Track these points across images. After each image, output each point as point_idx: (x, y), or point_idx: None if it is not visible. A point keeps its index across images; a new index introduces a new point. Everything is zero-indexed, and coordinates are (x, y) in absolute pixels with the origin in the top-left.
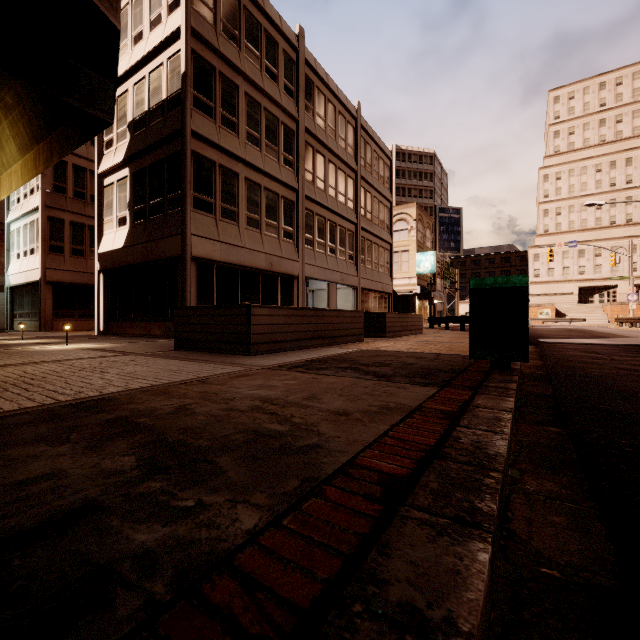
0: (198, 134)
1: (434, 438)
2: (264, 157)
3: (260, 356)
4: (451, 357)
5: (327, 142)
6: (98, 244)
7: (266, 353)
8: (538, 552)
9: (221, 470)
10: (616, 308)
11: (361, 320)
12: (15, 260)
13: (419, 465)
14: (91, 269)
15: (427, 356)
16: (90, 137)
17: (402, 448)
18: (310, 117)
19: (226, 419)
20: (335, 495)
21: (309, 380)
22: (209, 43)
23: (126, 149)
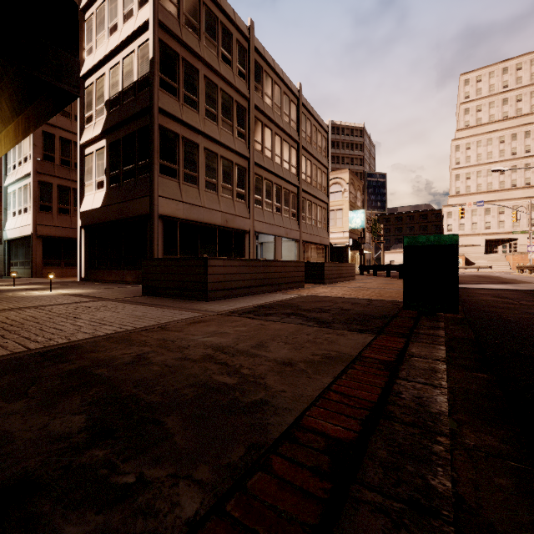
0: (164, 110)
1: (376, 393)
2: (220, 130)
3: (215, 302)
4: (382, 303)
5: (274, 118)
6: (80, 204)
7: (221, 299)
8: (491, 525)
9: (168, 433)
10: (517, 257)
11: (303, 269)
12: (11, 217)
13: (365, 427)
14: (75, 225)
15: (361, 302)
16: (60, 109)
17: (346, 405)
18: (259, 96)
19: (179, 370)
20: (282, 468)
21: (257, 326)
22: (173, 33)
23: (103, 123)
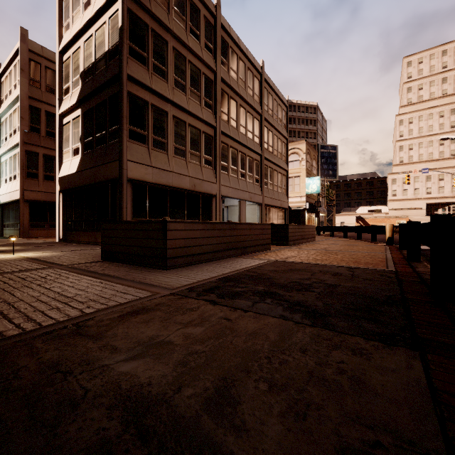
0: (133, 78)
1: None
2: (188, 100)
3: (175, 270)
4: (367, 273)
5: (239, 90)
6: (58, 170)
7: (182, 266)
8: None
9: None
10: None
11: (269, 231)
12: (4, 184)
13: None
14: None
15: (341, 271)
16: None
17: None
18: (225, 70)
19: None
20: None
21: (220, 324)
22: (142, 4)
23: (78, 94)
